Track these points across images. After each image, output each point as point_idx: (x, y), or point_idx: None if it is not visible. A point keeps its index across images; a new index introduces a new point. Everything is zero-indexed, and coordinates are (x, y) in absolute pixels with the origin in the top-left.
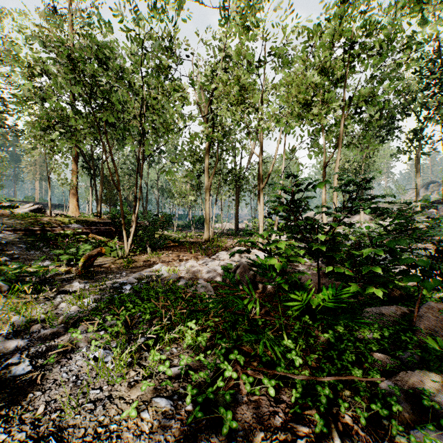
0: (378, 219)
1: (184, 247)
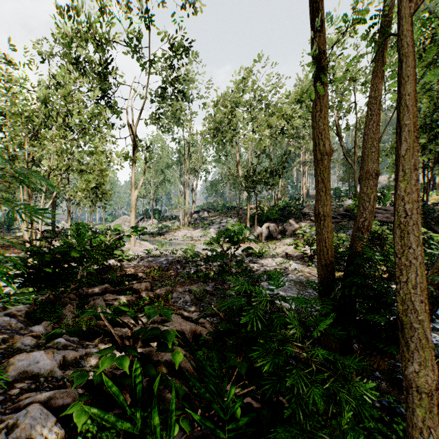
0: (160, 223)
1: (10, 247)
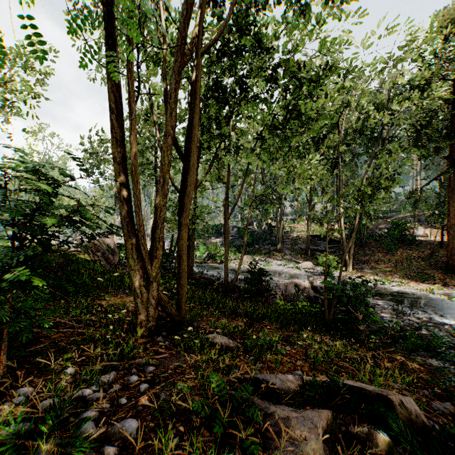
0: None
1: None
